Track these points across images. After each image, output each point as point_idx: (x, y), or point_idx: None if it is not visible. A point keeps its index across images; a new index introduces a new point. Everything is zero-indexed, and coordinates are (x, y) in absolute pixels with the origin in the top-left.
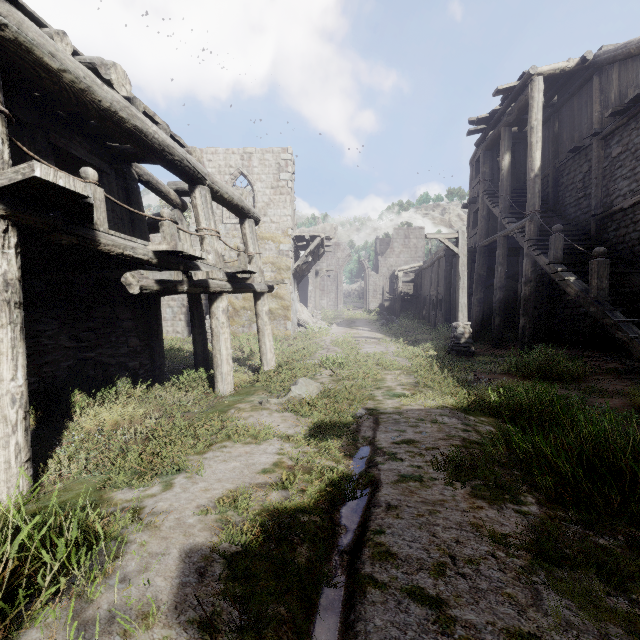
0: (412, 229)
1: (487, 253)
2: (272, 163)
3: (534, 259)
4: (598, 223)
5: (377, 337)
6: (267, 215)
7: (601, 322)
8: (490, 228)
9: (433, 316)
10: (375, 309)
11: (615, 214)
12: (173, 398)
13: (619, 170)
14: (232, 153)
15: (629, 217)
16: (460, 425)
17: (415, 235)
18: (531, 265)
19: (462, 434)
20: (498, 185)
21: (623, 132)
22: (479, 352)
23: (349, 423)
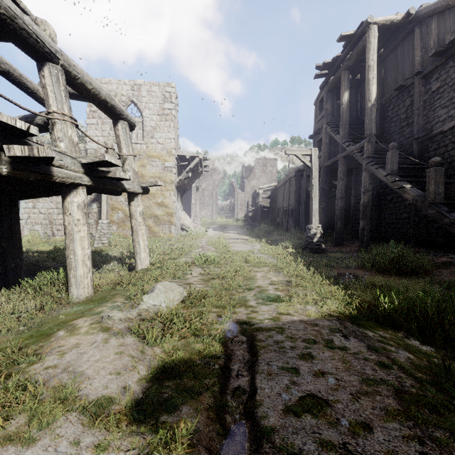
0: (268, 160)
1: (329, 172)
2: (158, 94)
3: (371, 173)
4: (420, 145)
5: (244, 238)
6: (154, 137)
7: (439, 222)
8: (331, 152)
9: (285, 222)
10: (242, 218)
11: (435, 136)
12: (5, 309)
13: (438, 101)
14: (124, 84)
15: (448, 138)
16: (370, 353)
17: (271, 164)
18: (369, 178)
19: (387, 377)
20: (337, 119)
21: (441, 70)
22: (327, 249)
23: (214, 356)
